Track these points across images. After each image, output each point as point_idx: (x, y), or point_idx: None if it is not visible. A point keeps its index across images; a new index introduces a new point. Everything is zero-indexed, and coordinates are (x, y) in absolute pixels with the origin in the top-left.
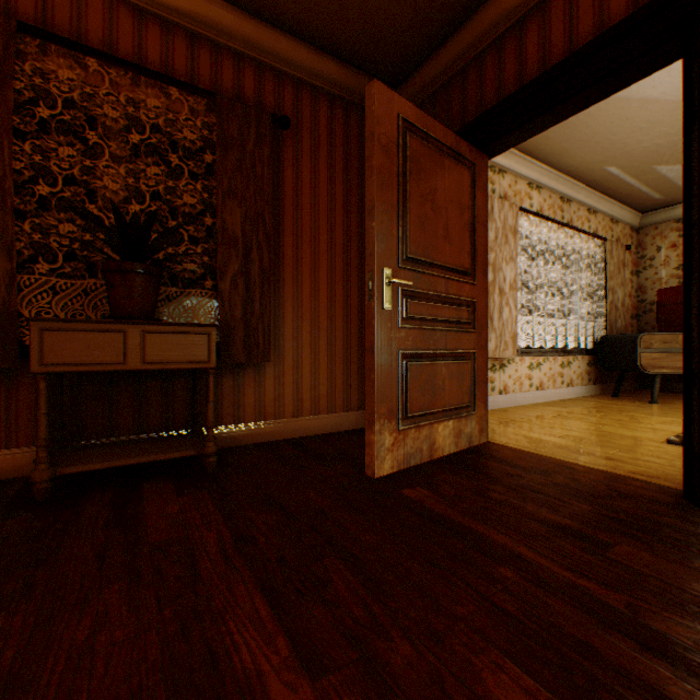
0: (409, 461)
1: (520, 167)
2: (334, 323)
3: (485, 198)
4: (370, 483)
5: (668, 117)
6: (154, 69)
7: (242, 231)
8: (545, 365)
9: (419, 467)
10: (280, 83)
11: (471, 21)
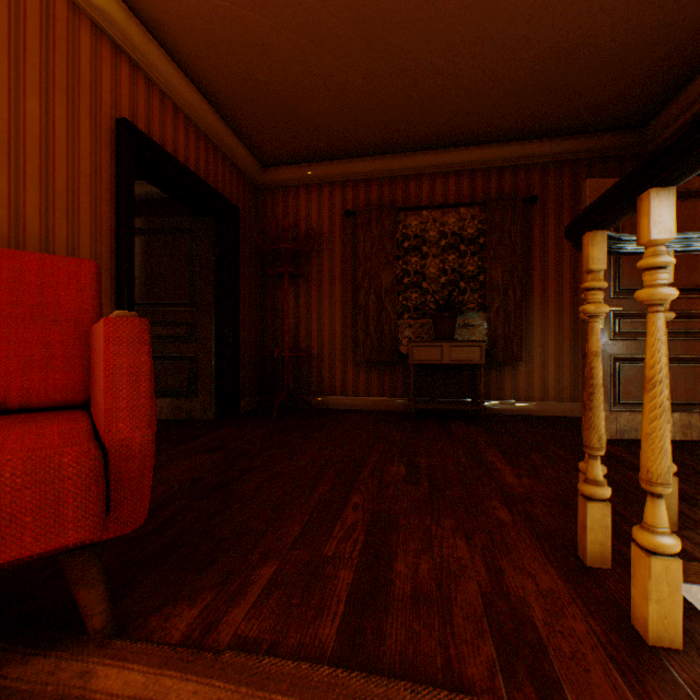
0: (621, 435)
1: None
2: (575, 333)
3: None
4: (579, 439)
5: None
6: (451, 200)
7: (501, 280)
8: None
9: (629, 440)
10: (529, 172)
11: None
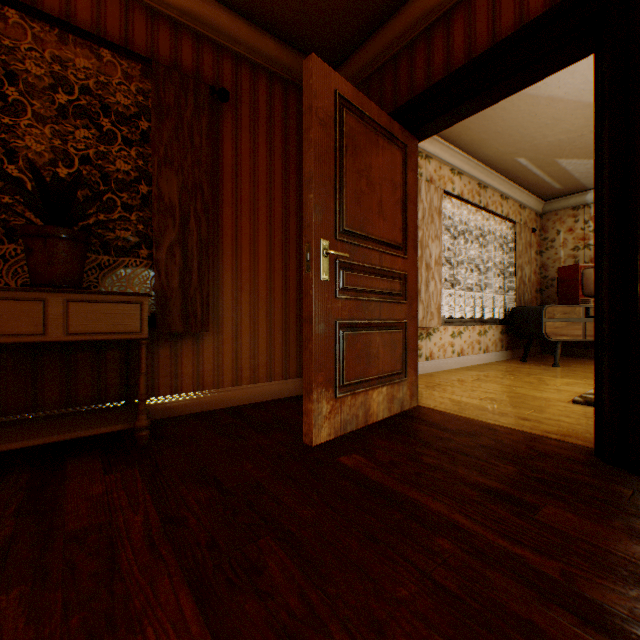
0: (346, 427)
1: (444, 154)
2: (273, 294)
3: (415, 178)
4: (308, 452)
5: (570, 115)
6: (84, 28)
7: (179, 200)
8: (465, 334)
9: (355, 433)
10: (219, 56)
11: (403, 10)
